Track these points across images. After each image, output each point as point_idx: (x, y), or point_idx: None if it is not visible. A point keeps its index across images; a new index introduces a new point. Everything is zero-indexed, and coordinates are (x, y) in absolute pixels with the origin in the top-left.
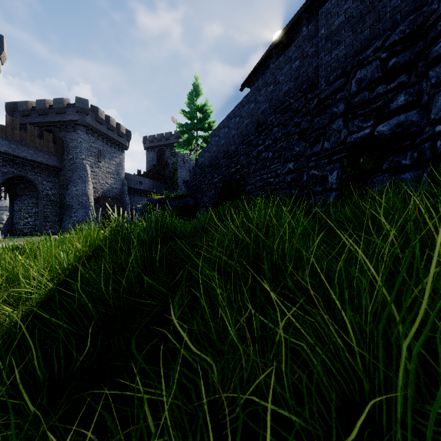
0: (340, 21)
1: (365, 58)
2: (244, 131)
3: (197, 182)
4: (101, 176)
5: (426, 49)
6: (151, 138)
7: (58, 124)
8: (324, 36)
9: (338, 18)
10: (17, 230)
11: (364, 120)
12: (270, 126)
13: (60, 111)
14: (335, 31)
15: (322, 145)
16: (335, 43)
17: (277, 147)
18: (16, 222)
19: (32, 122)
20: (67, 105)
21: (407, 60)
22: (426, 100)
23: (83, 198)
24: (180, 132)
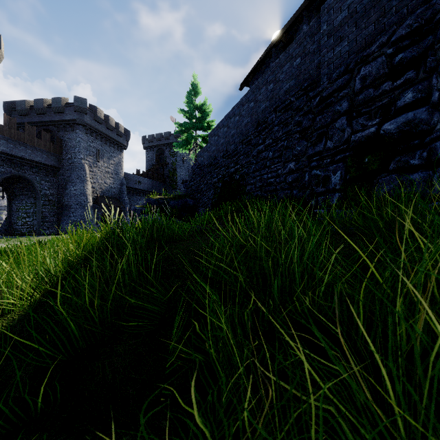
0: (343, 16)
1: (370, 54)
2: (244, 131)
3: (196, 182)
4: (100, 176)
5: (436, 43)
6: (151, 137)
7: (57, 123)
8: (327, 32)
9: (341, 14)
10: (15, 230)
11: (369, 119)
12: (270, 125)
13: (58, 110)
14: (338, 27)
15: (325, 144)
16: (337, 39)
17: (277, 147)
18: (14, 222)
19: (30, 121)
20: (65, 104)
21: (415, 56)
22: (436, 97)
23: (82, 198)
24: (179, 132)
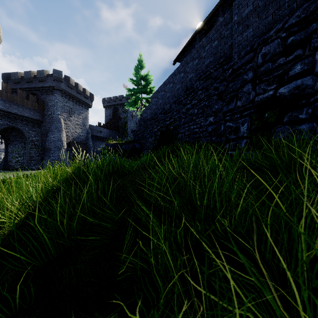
0: (249, 10)
1: (269, 37)
2: (176, 94)
3: (141, 132)
4: (72, 127)
5: None
6: (109, 99)
7: (40, 89)
8: (237, 21)
9: (247, 8)
10: (10, 166)
11: (268, 85)
12: (195, 90)
13: (41, 79)
14: (245, 18)
15: (236, 104)
16: (245, 26)
17: (201, 105)
18: (9, 161)
19: (21, 87)
20: (46, 75)
21: (302, 38)
22: None
23: (59, 143)
24: (129, 95)
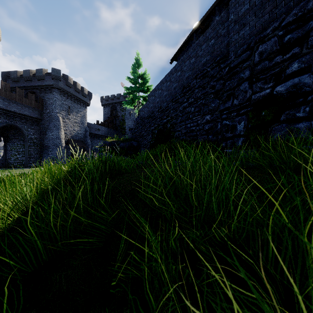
0: (245, 8)
1: (265, 35)
2: (173, 92)
3: (139, 130)
4: (70, 125)
5: None
6: (107, 97)
7: (39, 87)
8: (233, 20)
9: (244, 7)
10: (9, 164)
11: (265, 83)
12: (192, 88)
13: (40, 78)
14: (242, 16)
15: (232, 102)
16: (241, 25)
17: (197, 104)
18: (8, 158)
19: (20, 86)
20: (45, 73)
21: (300, 36)
22: None
23: (57, 141)
24: (126, 93)
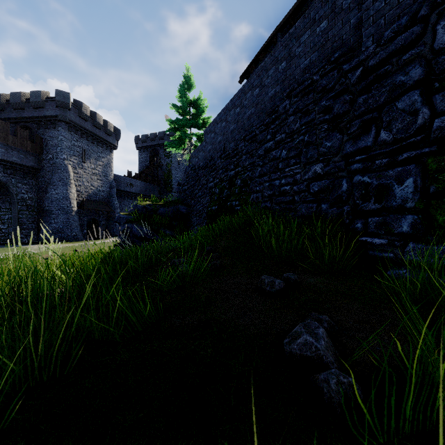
0: None
1: None
2: (247, 125)
3: (190, 187)
4: (86, 178)
5: None
6: (144, 137)
7: (36, 120)
8: None
9: None
10: None
11: None
12: (283, 115)
13: (38, 105)
14: None
15: (375, 137)
16: None
17: (294, 143)
18: None
19: (7, 117)
20: (46, 98)
21: None
22: None
23: (64, 203)
24: (171, 129)
